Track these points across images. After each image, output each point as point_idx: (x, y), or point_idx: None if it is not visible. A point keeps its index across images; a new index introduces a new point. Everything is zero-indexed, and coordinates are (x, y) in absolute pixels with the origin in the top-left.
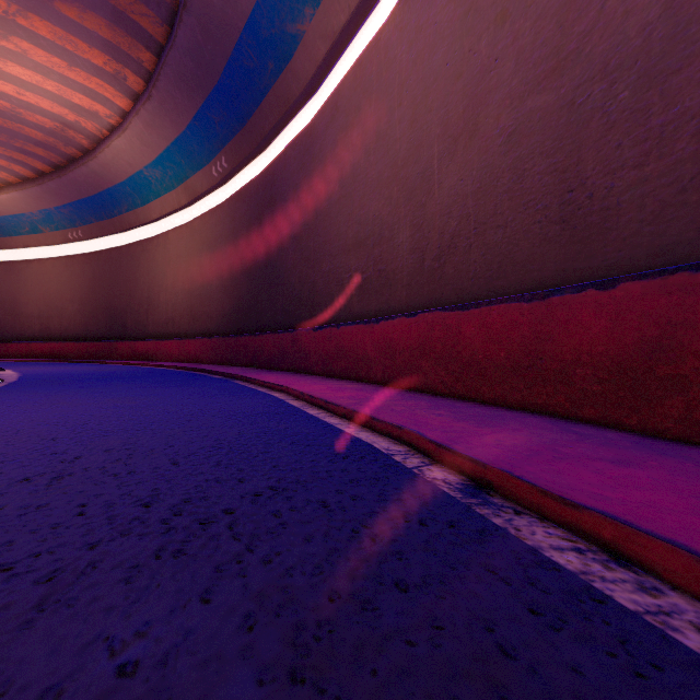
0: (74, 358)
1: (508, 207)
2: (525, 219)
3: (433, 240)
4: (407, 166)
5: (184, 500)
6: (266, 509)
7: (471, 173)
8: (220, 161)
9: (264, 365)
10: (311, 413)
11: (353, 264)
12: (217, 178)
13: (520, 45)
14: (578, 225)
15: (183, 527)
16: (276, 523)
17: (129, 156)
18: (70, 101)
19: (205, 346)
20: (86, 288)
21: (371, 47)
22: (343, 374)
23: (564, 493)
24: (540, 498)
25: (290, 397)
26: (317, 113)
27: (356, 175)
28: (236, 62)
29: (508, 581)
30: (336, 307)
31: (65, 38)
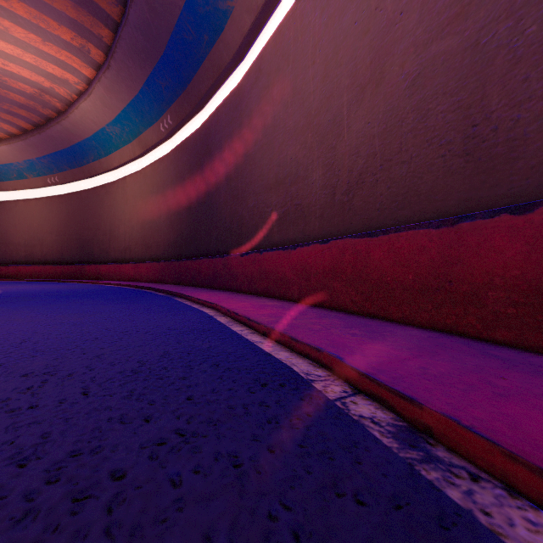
0: (52, 278)
1: (412, 144)
2: (429, 154)
3: (343, 177)
4: (320, 115)
5: (71, 453)
6: (164, 469)
7: (378, 116)
8: (166, 119)
9: (201, 284)
10: (234, 330)
11: (274, 200)
12: (164, 133)
13: None
14: (482, 157)
15: (47, 508)
16: (171, 499)
17: (94, 116)
18: (45, 70)
19: (154, 268)
20: (62, 222)
21: (289, 16)
22: (265, 292)
23: None
24: (506, 462)
25: (218, 313)
26: (244, 76)
27: (276, 125)
28: (178, 36)
29: None
30: (259, 236)
31: (38, 17)
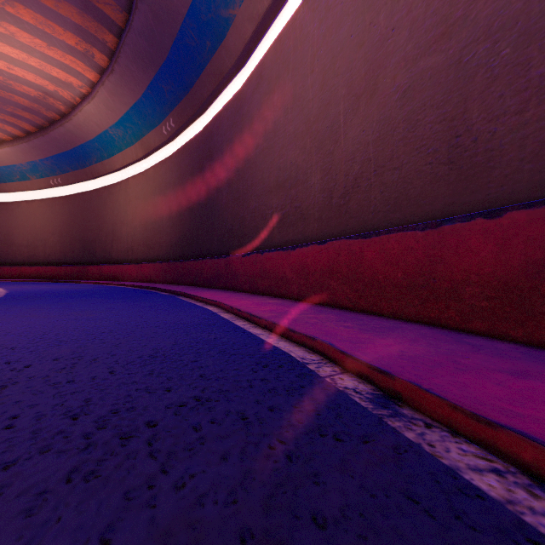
0: (55, 278)
1: (403, 152)
2: (418, 161)
3: (340, 181)
4: (318, 122)
5: (111, 411)
6: (187, 421)
7: (372, 125)
8: (169, 122)
9: (203, 284)
10: (238, 325)
11: (274, 202)
12: (166, 136)
13: (413, 16)
14: (464, 165)
15: (103, 443)
16: (194, 438)
17: (97, 119)
18: (50, 74)
19: (157, 269)
20: (64, 223)
21: (288, 26)
22: (266, 291)
23: (476, 409)
24: (451, 412)
25: (222, 310)
26: (245, 81)
27: (276, 130)
28: (181, 42)
29: (432, 513)
30: (260, 238)
31: (44, 23)
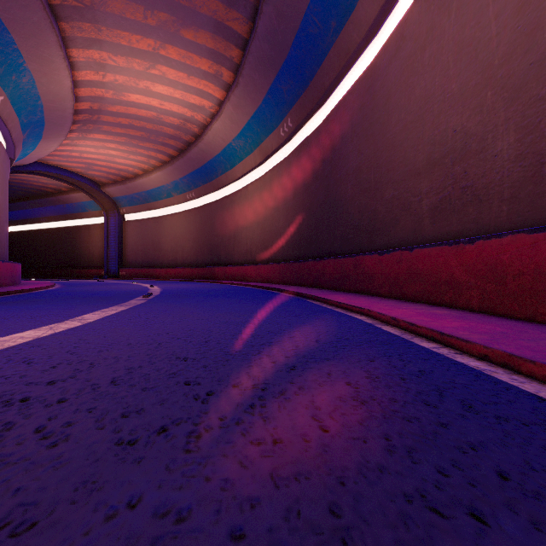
0: (190, 278)
1: None
2: None
3: None
4: (510, 62)
5: None
6: None
7: None
8: (286, 122)
9: (325, 286)
10: (426, 347)
11: (424, 186)
12: (283, 137)
13: None
14: None
15: None
16: None
17: (223, 134)
18: (188, 102)
19: (274, 270)
20: (197, 231)
21: None
22: (418, 297)
23: None
24: None
25: (376, 321)
26: (379, 51)
27: (427, 96)
28: (303, 33)
29: None
30: (401, 232)
31: (186, 56)
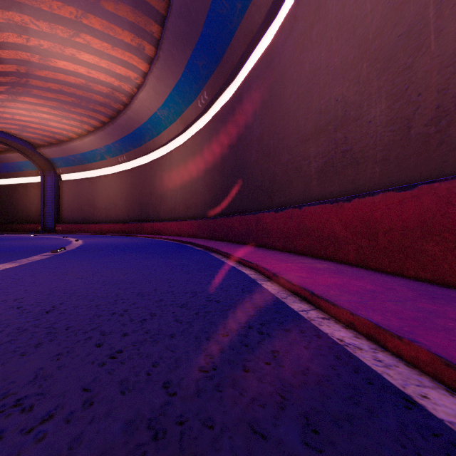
0: (122, 233)
1: None
2: None
3: (427, 101)
4: (382, 35)
5: None
6: None
7: None
8: (203, 95)
9: (233, 240)
10: (295, 310)
11: (313, 151)
12: (201, 108)
13: None
14: None
15: None
16: None
17: (148, 104)
18: (115, 72)
19: (193, 225)
20: (128, 190)
21: None
22: (306, 251)
23: None
24: None
25: (261, 276)
26: (277, 31)
27: (315, 70)
28: (213, 13)
29: None
30: (294, 192)
31: (108, 27)
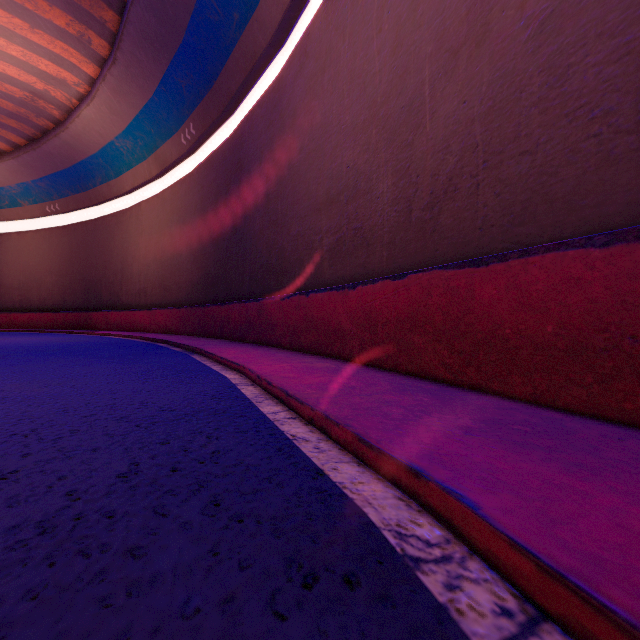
0: (52, 328)
1: (539, 123)
2: (570, 135)
3: (423, 184)
4: (388, 102)
5: None
6: None
7: (480, 89)
8: (188, 128)
9: (230, 337)
10: (264, 413)
11: (324, 224)
12: (185, 146)
13: None
14: None
15: None
16: None
17: (99, 127)
18: (37, 67)
19: (174, 316)
20: (64, 259)
21: None
22: (313, 348)
23: None
24: None
25: (245, 380)
26: (285, 64)
27: (327, 124)
28: (200, 16)
29: None
30: (305, 274)
31: None
